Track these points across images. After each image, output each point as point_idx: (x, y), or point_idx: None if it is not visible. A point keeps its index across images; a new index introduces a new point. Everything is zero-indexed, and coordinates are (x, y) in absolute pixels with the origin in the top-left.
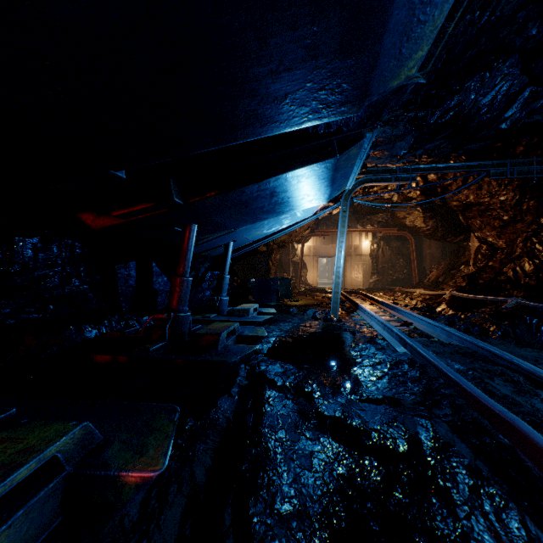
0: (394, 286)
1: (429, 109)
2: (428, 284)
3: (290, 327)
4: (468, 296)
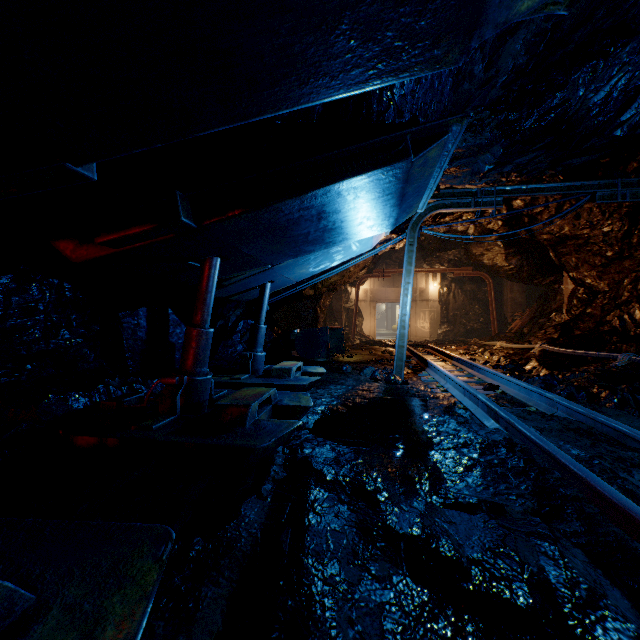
0: (468, 338)
1: (524, 110)
2: (510, 336)
3: (343, 392)
4: (565, 351)
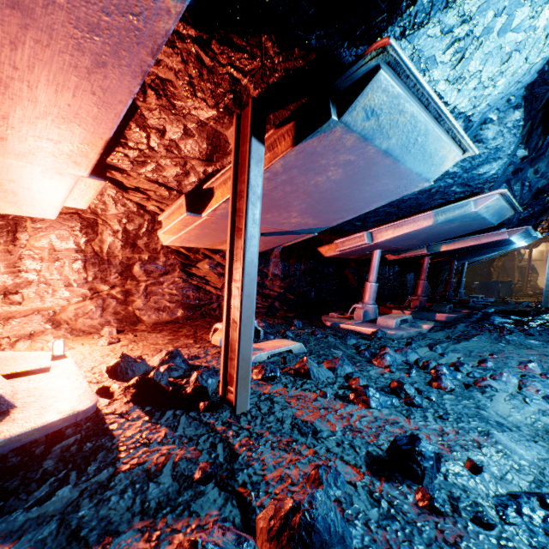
0: None
1: None
2: None
3: (506, 308)
4: None
